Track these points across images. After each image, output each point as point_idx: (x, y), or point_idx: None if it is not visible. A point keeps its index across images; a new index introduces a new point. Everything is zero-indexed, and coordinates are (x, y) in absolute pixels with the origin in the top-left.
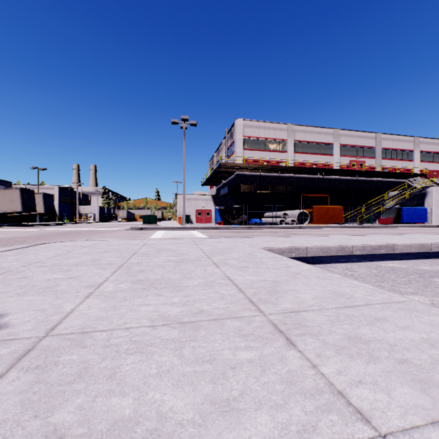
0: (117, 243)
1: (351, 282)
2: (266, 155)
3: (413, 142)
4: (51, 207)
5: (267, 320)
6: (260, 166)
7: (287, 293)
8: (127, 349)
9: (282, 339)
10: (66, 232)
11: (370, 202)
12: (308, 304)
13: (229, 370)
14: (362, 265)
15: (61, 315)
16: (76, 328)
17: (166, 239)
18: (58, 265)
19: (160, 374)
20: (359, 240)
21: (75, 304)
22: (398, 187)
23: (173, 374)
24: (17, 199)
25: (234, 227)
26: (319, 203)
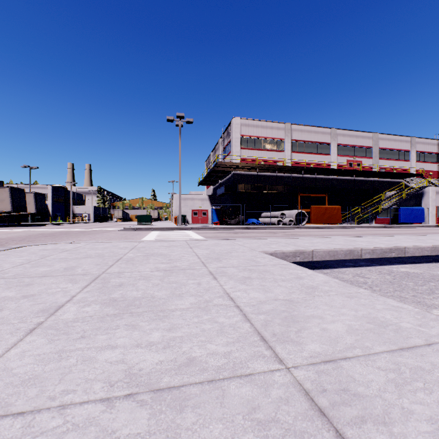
0: (103, 247)
1: (387, 302)
2: (263, 154)
3: (409, 142)
4: (42, 207)
5: (294, 382)
6: (258, 165)
7: (309, 321)
8: None
9: (330, 435)
10: (55, 232)
11: (367, 202)
12: (345, 345)
13: None
14: (372, 269)
15: None
16: None
17: (158, 241)
18: (20, 276)
19: None
20: (365, 242)
21: (5, 348)
22: (395, 187)
23: None
24: (6, 198)
25: (231, 227)
26: (317, 203)
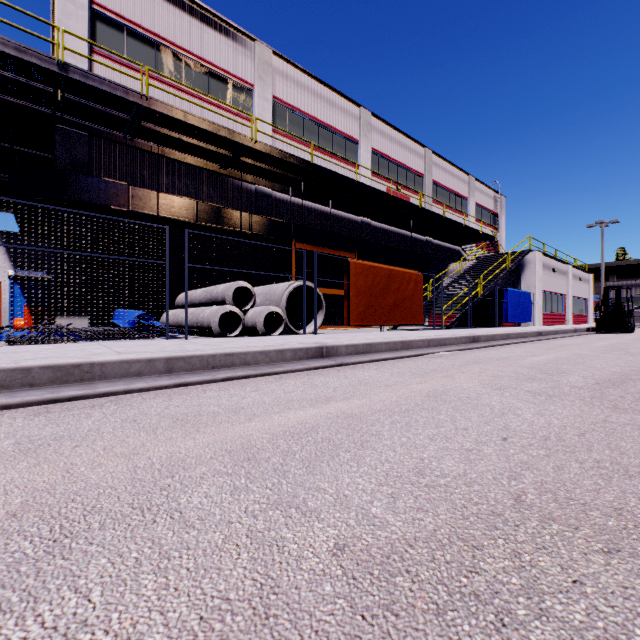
0: None
1: None
2: (187, 106)
3: (467, 184)
4: None
5: None
6: (150, 102)
7: None
8: None
9: None
10: None
11: None
12: None
13: None
14: None
15: None
16: None
17: None
18: None
19: None
20: None
21: None
22: (452, 259)
23: None
24: None
25: None
26: (332, 276)
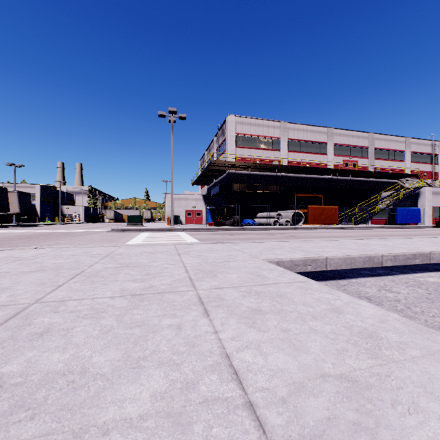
0: (71, 253)
1: None
2: (259, 153)
3: (404, 142)
4: (27, 207)
5: None
6: (253, 164)
7: None
8: None
9: None
10: (35, 234)
11: (363, 203)
12: None
13: None
14: (396, 280)
15: None
16: None
17: (142, 245)
18: None
19: None
20: (381, 246)
21: None
22: (390, 188)
23: None
24: None
25: (226, 228)
26: (313, 203)
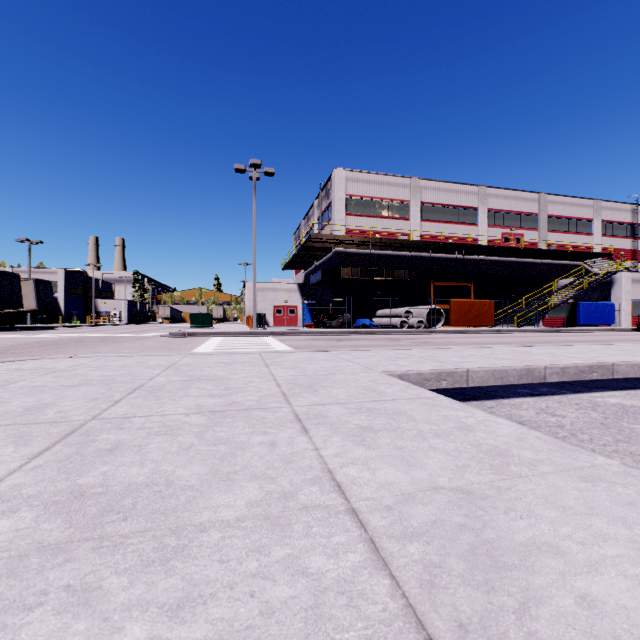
0: (121, 364)
1: None
2: (379, 223)
3: (591, 207)
4: (48, 301)
5: None
6: (371, 239)
7: (535, 568)
8: None
9: None
10: (62, 340)
11: (531, 295)
12: None
13: None
14: (564, 401)
15: None
16: None
17: (216, 353)
18: None
19: None
20: (546, 355)
21: None
22: (571, 273)
23: None
24: None
25: (331, 332)
26: (458, 296)
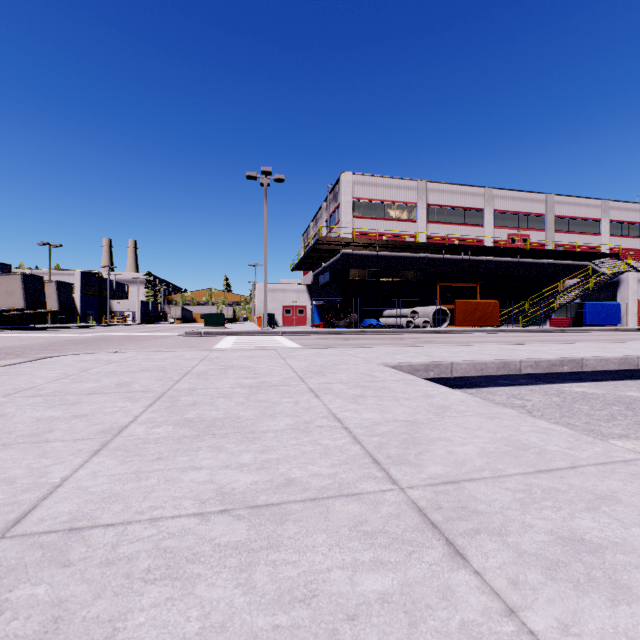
0: (162, 357)
1: (536, 424)
2: (386, 225)
3: (599, 207)
4: (68, 302)
5: (407, 501)
6: (378, 241)
7: (433, 444)
8: (147, 569)
9: (440, 543)
10: (89, 338)
11: (538, 295)
12: (473, 467)
13: (344, 624)
14: (536, 389)
15: (41, 490)
16: (61, 519)
17: (237, 349)
18: (62, 393)
19: (206, 637)
20: (528, 351)
21: (71, 468)
22: (579, 273)
23: (232, 636)
24: (18, 290)
25: (339, 331)
26: (464, 296)
